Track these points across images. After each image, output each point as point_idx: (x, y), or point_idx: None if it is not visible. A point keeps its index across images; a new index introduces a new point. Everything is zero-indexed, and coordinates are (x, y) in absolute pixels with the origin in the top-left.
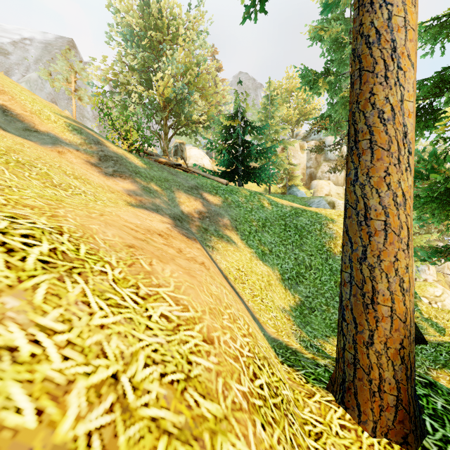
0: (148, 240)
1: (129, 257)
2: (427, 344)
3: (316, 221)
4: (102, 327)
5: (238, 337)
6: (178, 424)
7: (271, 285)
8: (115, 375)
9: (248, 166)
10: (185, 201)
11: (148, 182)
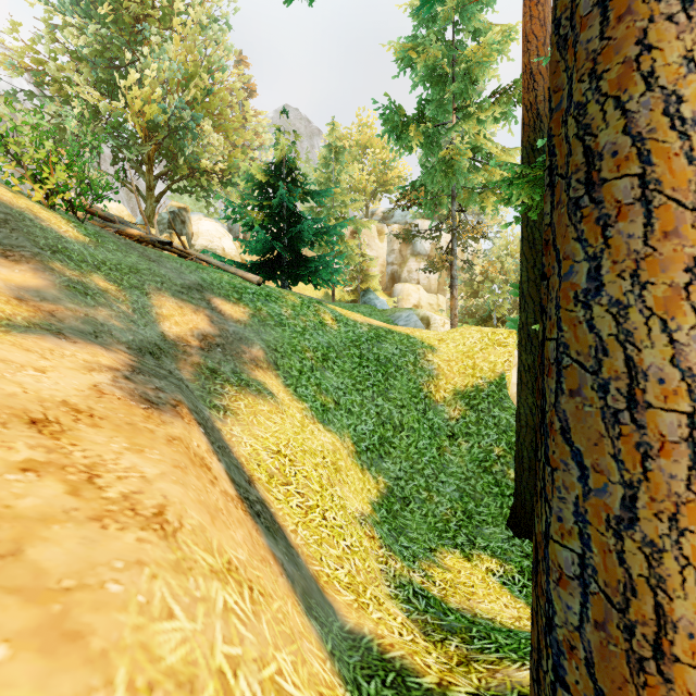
0: None
1: None
2: None
3: (408, 350)
4: None
5: None
6: None
7: (340, 469)
8: None
9: (299, 256)
10: (174, 313)
11: (86, 272)
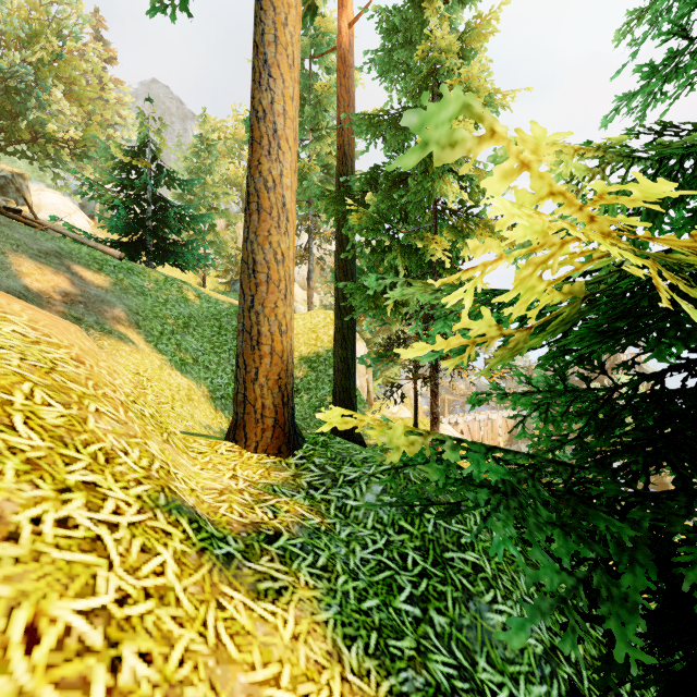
0: None
1: None
2: (367, 447)
3: None
4: None
5: (119, 380)
6: (45, 383)
7: (193, 400)
8: None
9: (165, 240)
10: (34, 272)
11: None
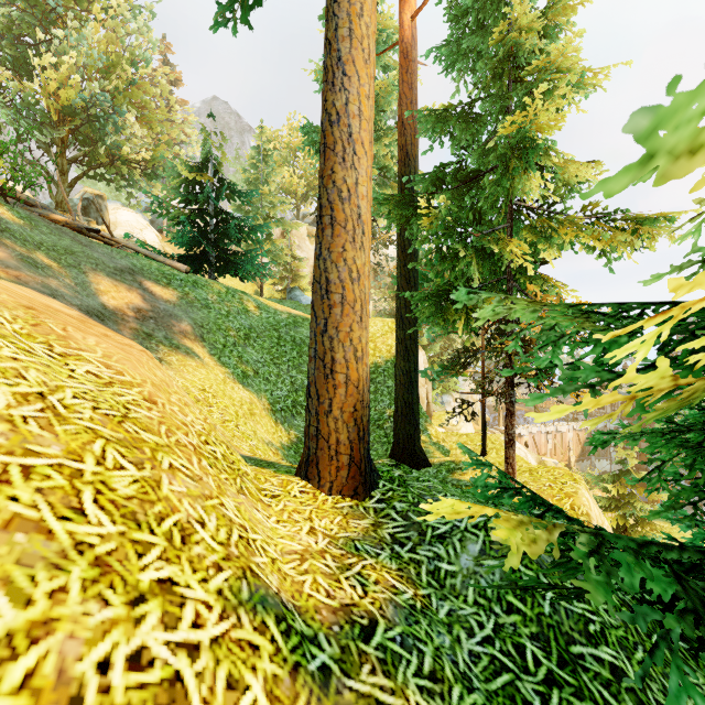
0: (52, 312)
1: (30, 318)
2: (431, 466)
3: None
4: (15, 359)
5: (190, 415)
6: (117, 437)
7: (255, 414)
8: (41, 394)
9: (226, 251)
10: (110, 290)
11: (31, 250)
